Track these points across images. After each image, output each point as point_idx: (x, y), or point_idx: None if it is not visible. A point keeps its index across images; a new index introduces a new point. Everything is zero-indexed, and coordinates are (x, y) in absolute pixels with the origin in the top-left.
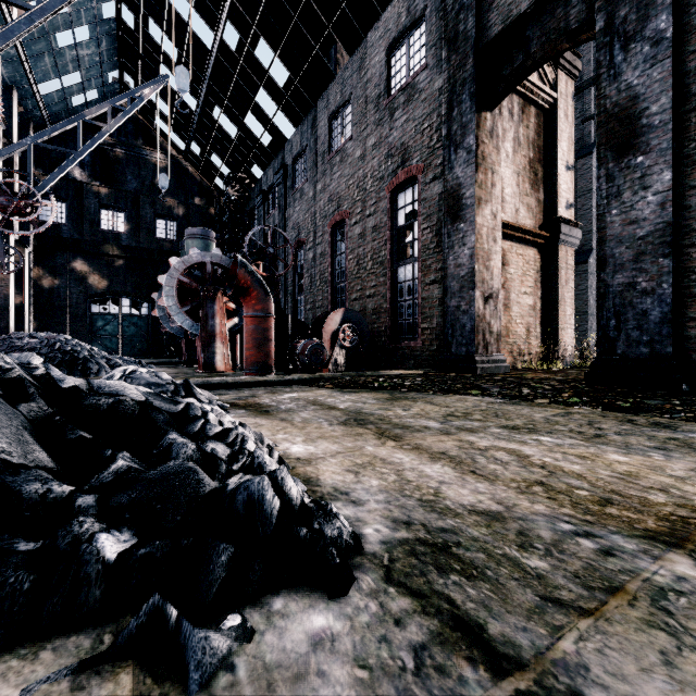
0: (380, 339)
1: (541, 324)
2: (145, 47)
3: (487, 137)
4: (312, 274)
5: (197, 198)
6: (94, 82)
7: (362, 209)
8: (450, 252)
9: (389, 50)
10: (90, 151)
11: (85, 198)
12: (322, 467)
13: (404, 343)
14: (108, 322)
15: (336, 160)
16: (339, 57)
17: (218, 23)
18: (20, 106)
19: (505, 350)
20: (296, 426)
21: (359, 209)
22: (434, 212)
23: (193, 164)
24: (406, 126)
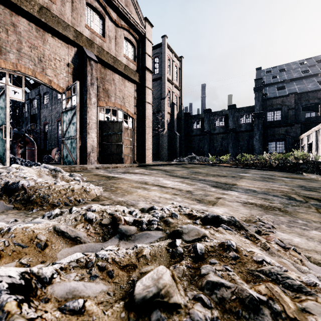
0: None
1: None
2: None
3: None
4: (51, 134)
5: None
6: None
7: None
8: None
9: None
10: None
11: None
12: None
13: None
14: None
15: (59, 101)
16: None
17: None
18: None
19: None
20: None
21: None
22: None
23: None
24: None
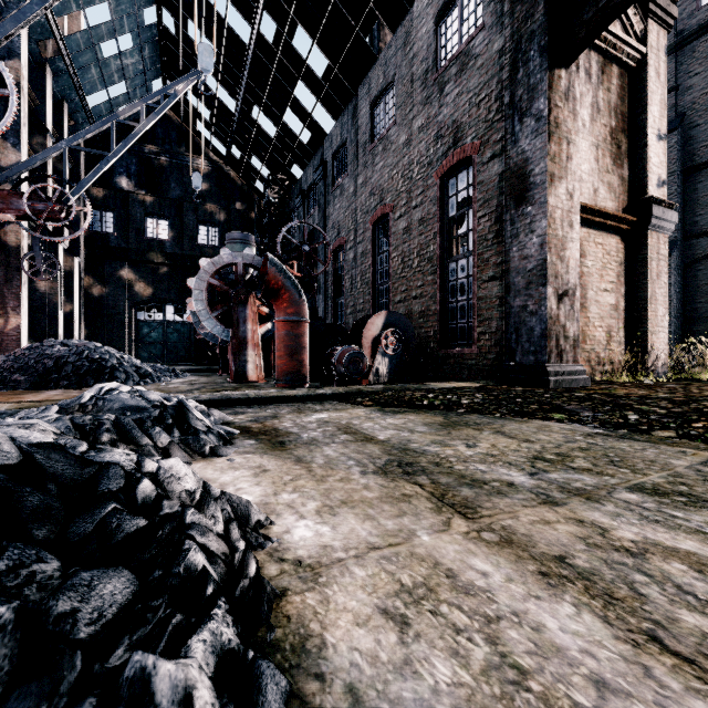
0: (427, 346)
1: (624, 327)
2: (185, 50)
3: (562, 100)
4: (353, 276)
5: (238, 203)
6: (138, 91)
7: (407, 200)
8: (514, 242)
9: (439, 17)
10: (136, 161)
11: (131, 207)
12: (336, 594)
13: (456, 350)
14: (153, 329)
15: (378, 149)
16: (383, 46)
17: (254, 15)
18: (71, 120)
19: (580, 359)
20: (313, 475)
21: (404, 201)
22: (493, 196)
23: (234, 169)
24: (458, 100)
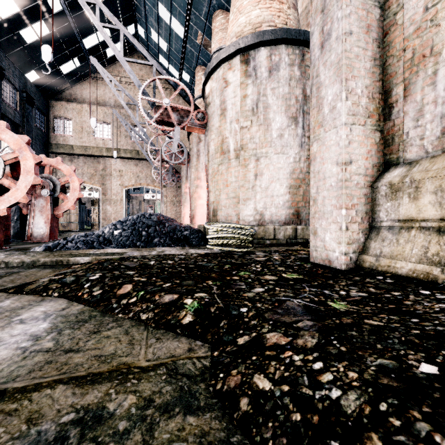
0: None
1: None
2: None
3: None
4: None
5: None
6: None
7: None
8: None
9: None
10: None
11: None
12: None
13: None
14: None
15: None
16: None
17: None
18: None
19: None
20: None
21: None
22: None
23: None
24: None
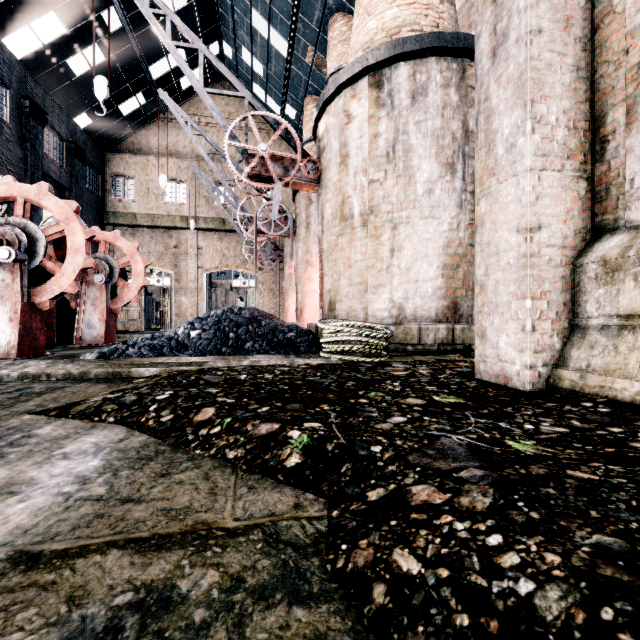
0: None
1: None
2: None
3: None
4: None
5: None
6: None
7: None
8: None
9: None
10: None
11: None
12: None
13: None
14: None
15: None
16: None
17: None
18: None
19: None
20: None
21: None
22: None
23: None
24: None
